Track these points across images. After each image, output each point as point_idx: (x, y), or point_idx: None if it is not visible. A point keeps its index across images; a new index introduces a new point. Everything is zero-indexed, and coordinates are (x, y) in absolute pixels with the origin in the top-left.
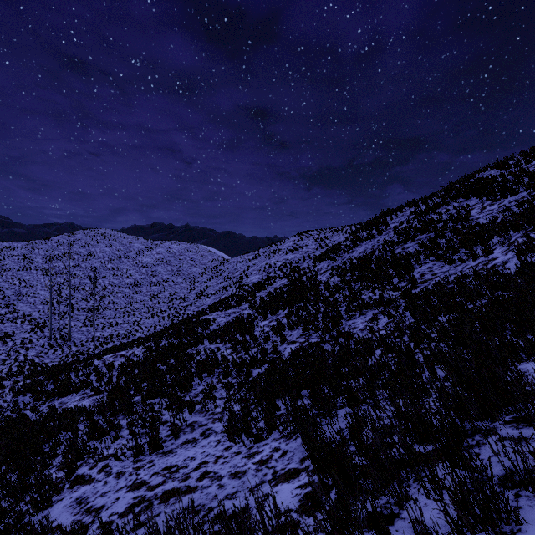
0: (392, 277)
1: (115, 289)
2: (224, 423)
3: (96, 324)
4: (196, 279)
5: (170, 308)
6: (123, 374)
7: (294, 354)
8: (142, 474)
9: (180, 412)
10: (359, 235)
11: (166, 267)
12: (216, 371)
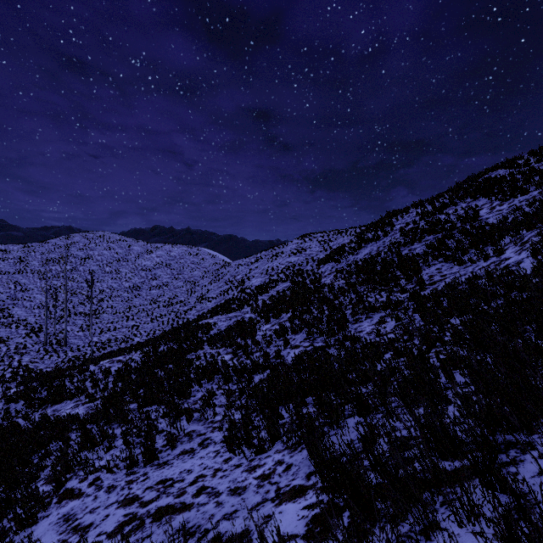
0: (399, 278)
1: (114, 293)
2: (224, 432)
3: (94, 329)
4: (196, 283)
5: (170, 312)
6: (119, 380)
7: (298, 359)
8: (135, 488)
9: (177, 420)
10: (364, 236)
11: (166, 270)
12: (216, 377)
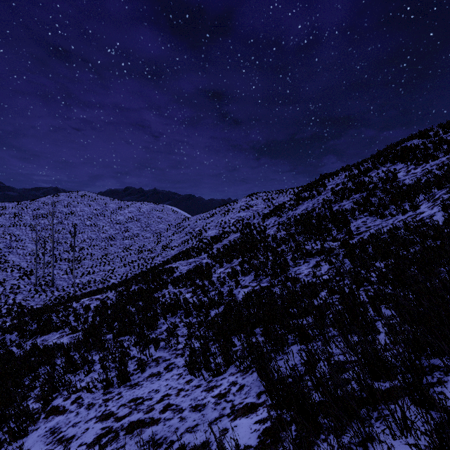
0: (331, 230)
1: (93, 243)
2: (185, 358)
3: (76, 272)
4: (162, 234)
5: (140, 258)
6: (97, 314)
7: (247, 297)
8: (110, 405)
9: (146, 348)
10: (302, 195)
11: (137, 223)
12: (178, 312)
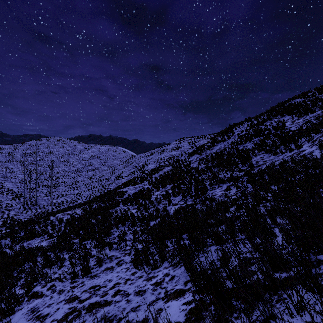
0: (238, 163)
1: (66, 174)
2: (131, 256)
3: (53, 195)
4: (115, 167)
5: (100, 185)
6: (68, 225)
7: (177, 212)
8: (76, 291)
9: (103, 249)
10: (216, 139)
11: (97, 160)
12: (127, 223)
